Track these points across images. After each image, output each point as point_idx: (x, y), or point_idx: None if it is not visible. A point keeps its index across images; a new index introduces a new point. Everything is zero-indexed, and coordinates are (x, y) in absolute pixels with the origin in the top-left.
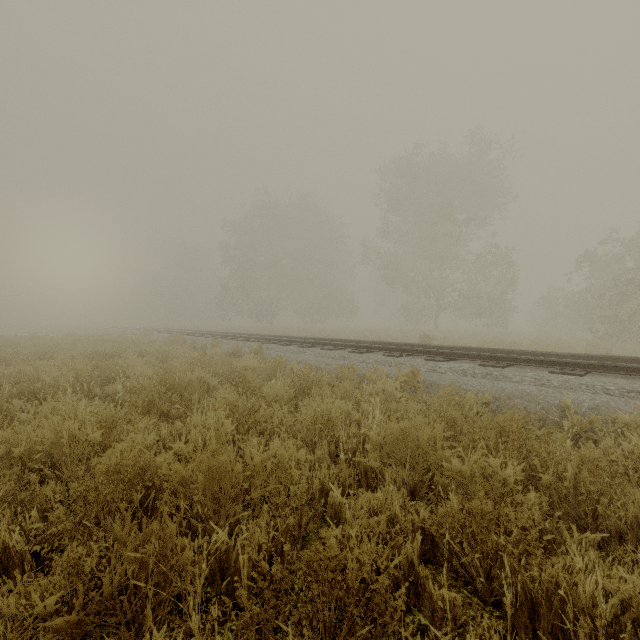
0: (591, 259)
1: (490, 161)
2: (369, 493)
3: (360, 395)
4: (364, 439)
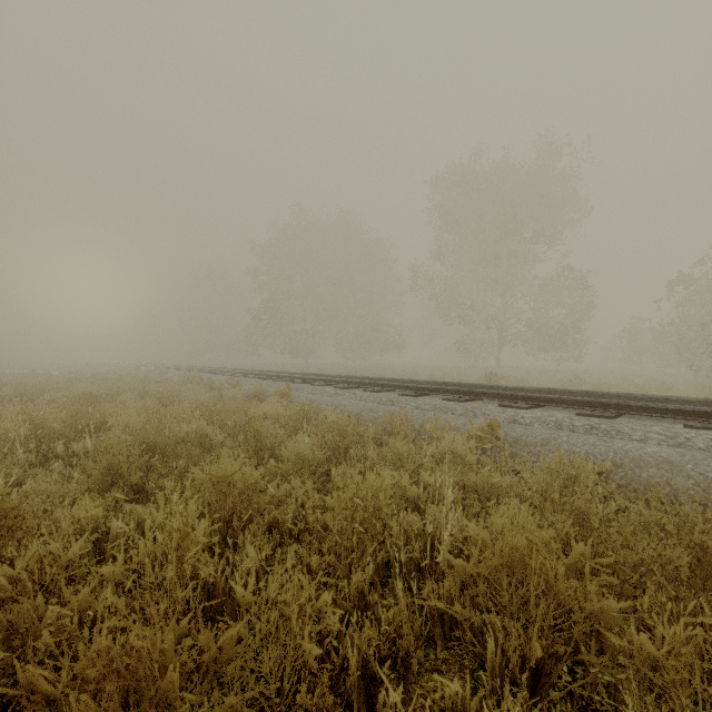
0: (686, 282)
1: (563, 168)
2: (456, 684)
3: (419, 459)
4: (431, 540)
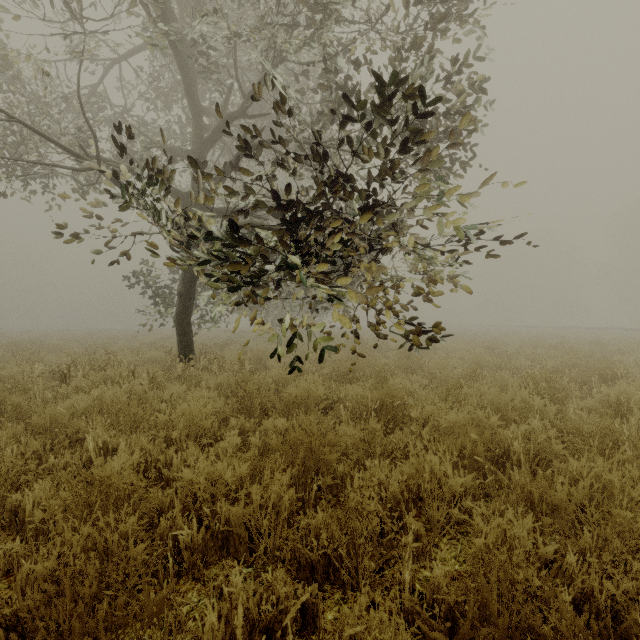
0: None
1: None
2: None
3: None
4: None
